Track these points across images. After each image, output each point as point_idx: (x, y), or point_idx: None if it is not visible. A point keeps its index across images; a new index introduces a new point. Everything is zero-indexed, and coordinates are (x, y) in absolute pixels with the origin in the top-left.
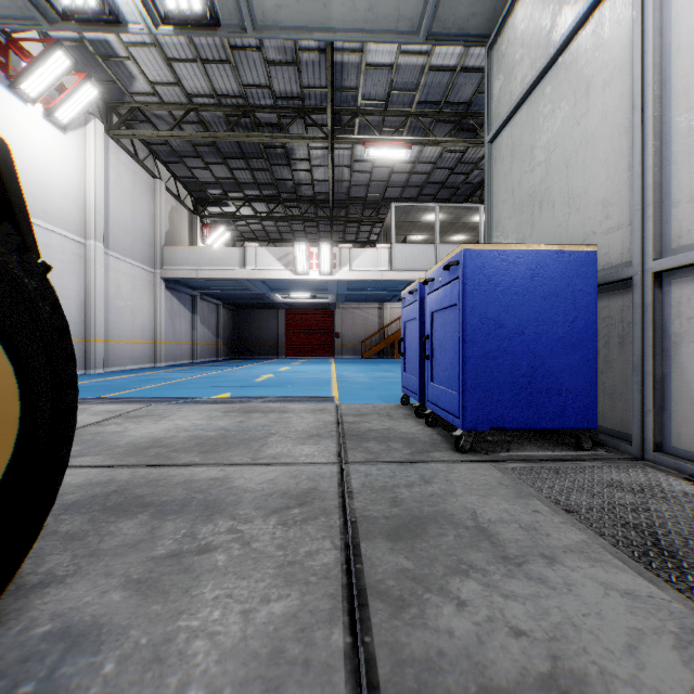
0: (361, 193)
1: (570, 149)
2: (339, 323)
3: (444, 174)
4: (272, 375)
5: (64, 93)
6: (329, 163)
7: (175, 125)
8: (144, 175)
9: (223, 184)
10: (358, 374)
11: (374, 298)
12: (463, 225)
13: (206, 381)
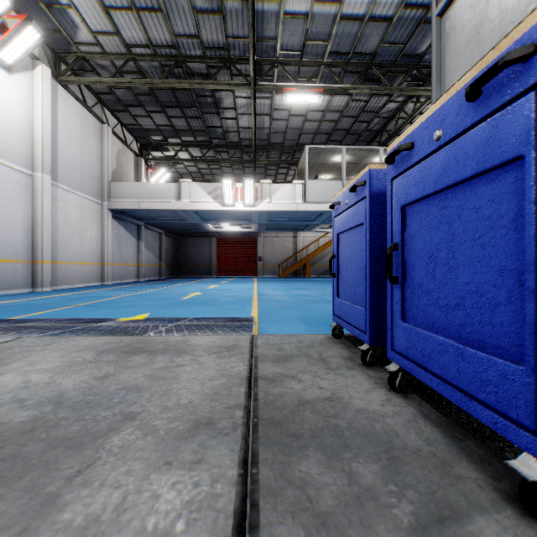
0: (279, 139)
1: None
2: (261, 249)
3: (349, 122)
4: (200, 293)
5: (7, 35)
6: (251, 109)
7: (115, 72)
8: (92, 119)
9: (163, 131)
10: (277, 292)
11: (290, 228)
12: (365, 165)
13: (136, 299)
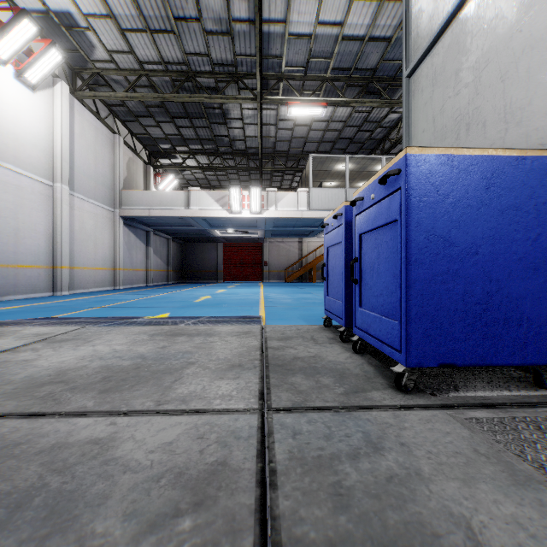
0: (285, 147)
1: (508, 60)
2: (267, 254)
3: (352, 131)
4: (210, 297)
5: (32, 57)
6: (258, 120)
7: (129, 87)
8: (105, 130)
9: (172, 140)
10: (282, 296)
11: (295, 234)
12: (368, 173)
13: (152, 301)
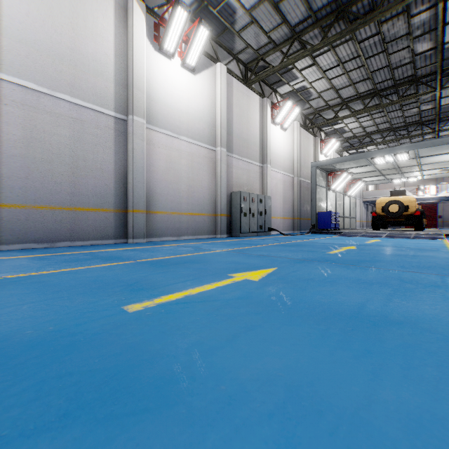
0: None
1: None
2: (440, 211)
3: None
4: None
5: None
6: None
7: None
8: None
9: None
10: None
11: None
12: None
13: None
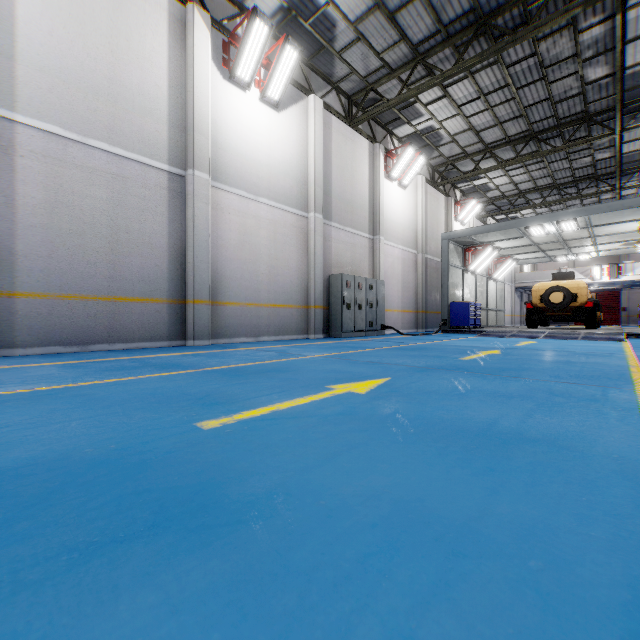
0: None
1: None
2: (624, 301)
3: None
4: None
5: None
6: None
7: None
8: None
9: None
10: None
11: None
12: None
13: None
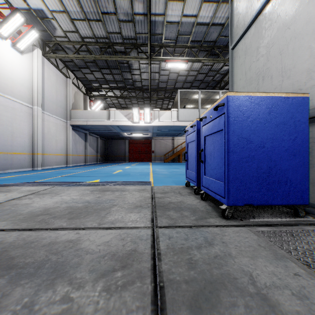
0: (164, 85)
1: (283, 43)
2: (154, 146)
3: (202, 76)
4: (121, 170)
5: (21, 35)
6: (148, 70)
7: (75, 52)
8: (62, 76)
9: (99, 81)
10: (162, 170)
11: (170, 134)
12: (211, 100)
13: (89, 173)
